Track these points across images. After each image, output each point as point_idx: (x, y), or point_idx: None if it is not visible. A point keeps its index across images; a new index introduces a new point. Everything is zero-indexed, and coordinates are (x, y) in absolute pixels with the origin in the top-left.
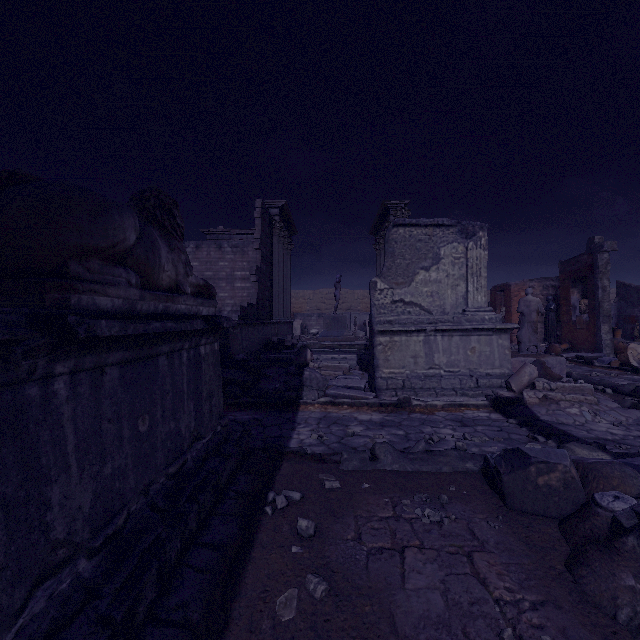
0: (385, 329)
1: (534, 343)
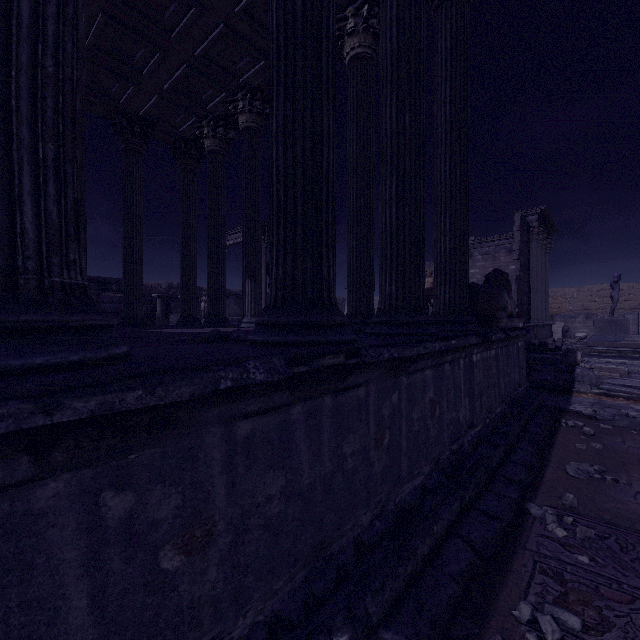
0: None
1: None
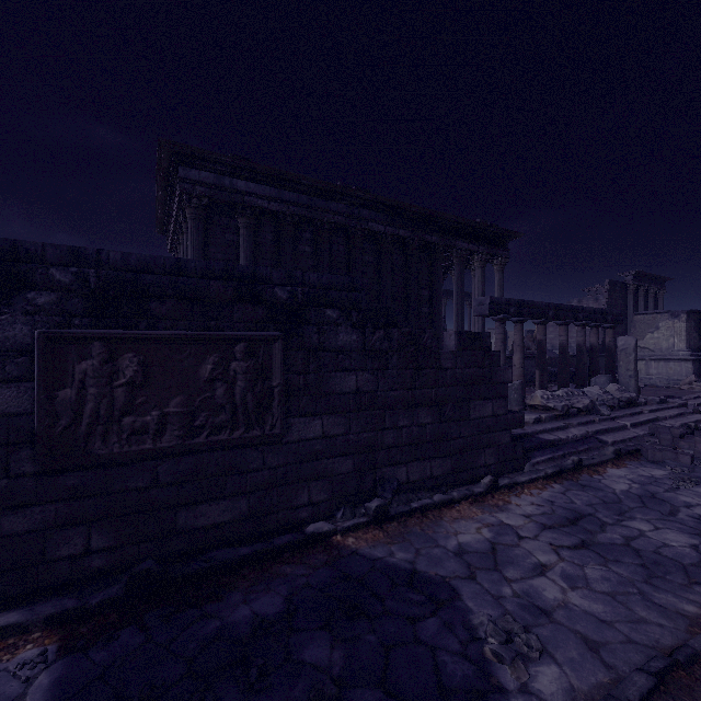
0: None
1: None
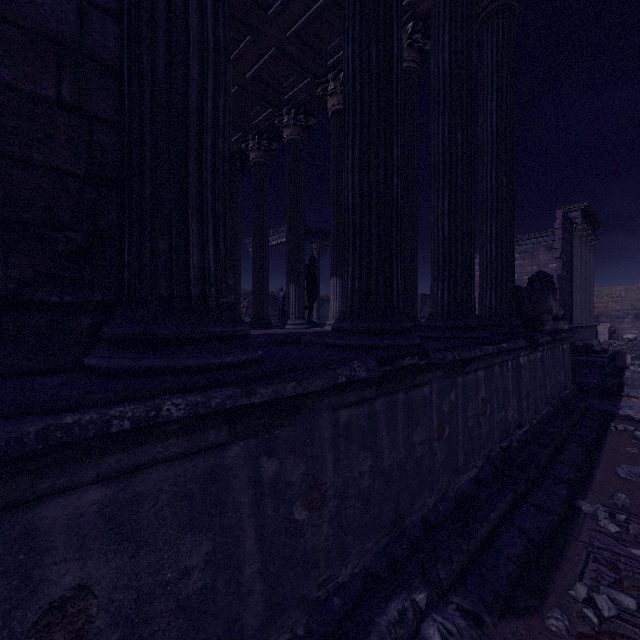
0: None
1: None
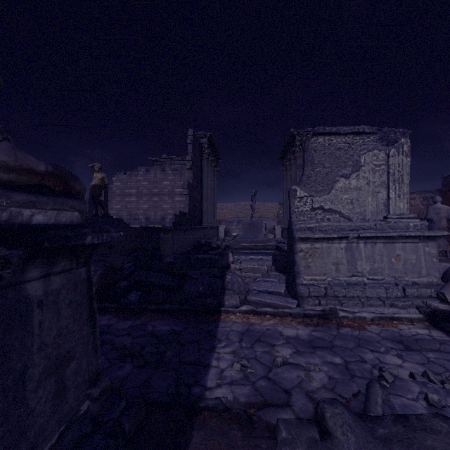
0: (306, 236)
1: (444, 248)
